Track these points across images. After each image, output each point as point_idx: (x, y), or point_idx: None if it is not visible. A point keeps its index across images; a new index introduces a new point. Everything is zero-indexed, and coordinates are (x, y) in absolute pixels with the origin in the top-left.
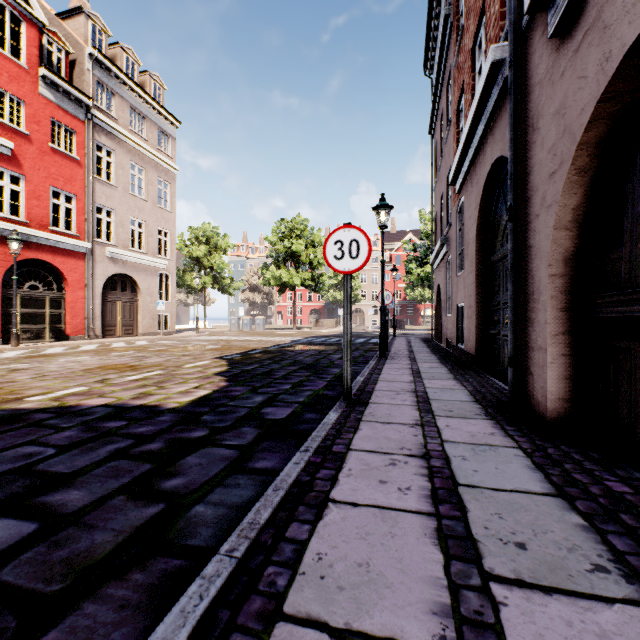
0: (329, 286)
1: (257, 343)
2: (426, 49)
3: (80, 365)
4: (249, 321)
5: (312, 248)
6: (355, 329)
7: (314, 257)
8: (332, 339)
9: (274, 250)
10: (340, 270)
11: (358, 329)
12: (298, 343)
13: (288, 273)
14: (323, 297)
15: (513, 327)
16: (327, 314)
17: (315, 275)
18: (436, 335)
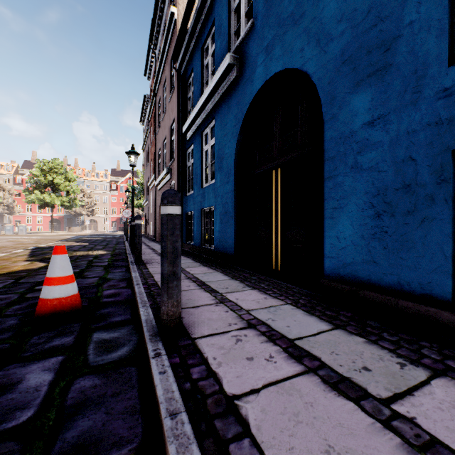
0: (79, 206)
1: (55, 238)
2: (141, 118)
3: (2, 244)
4: (12, 227)
5: (68, 182)
6: (96, 232)
7: (71, 188)
8: (94, 236)
9: (32, 178)
10: (126, 217)
11: (98, 232)
12: (79, 237)
13: (50, 196)
14: (65, 210)
15: (156, 227)
16: (66, 223)
17: (69, 198)
18: (145, 233)
